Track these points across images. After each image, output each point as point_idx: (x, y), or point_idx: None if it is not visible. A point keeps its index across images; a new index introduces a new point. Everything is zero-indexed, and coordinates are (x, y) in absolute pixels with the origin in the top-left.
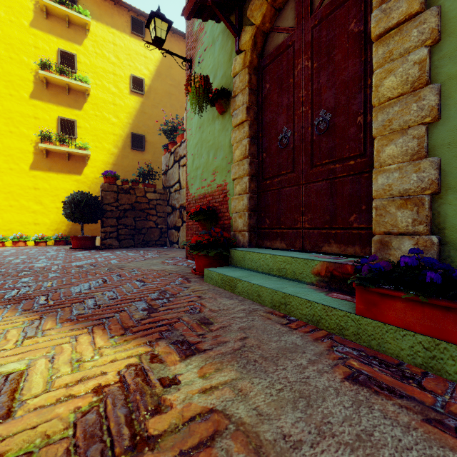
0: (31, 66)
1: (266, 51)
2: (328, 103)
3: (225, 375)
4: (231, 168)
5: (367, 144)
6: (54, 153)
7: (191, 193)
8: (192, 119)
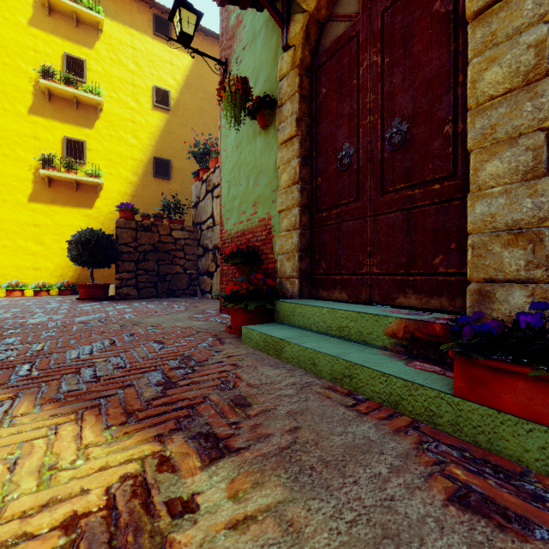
0: (30, 73)
1: (322, 46)
2: (405, 110)
3: (267, 494)
4: (277, 197)
5: (458, 162)
6: (59, 182)
7: (226, 230)
8: (227, 137)
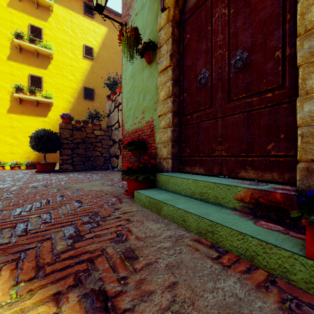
0: (8, 35)
1: (187, 7)
2: (245, 43)
3: None
4: (157, 106)
5: (286, 76)
6: (26, 101)
7: (125, 129)
8: (126, 71)
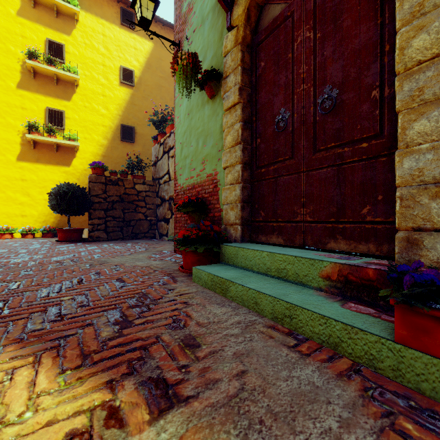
0: (18, 55)
1: (261, 26)
2: (335, 78)
3: None
4: (222, 155)
5: (384, 122)
6: (42, 144)
7: (179, 184)
8: (180, 106)
